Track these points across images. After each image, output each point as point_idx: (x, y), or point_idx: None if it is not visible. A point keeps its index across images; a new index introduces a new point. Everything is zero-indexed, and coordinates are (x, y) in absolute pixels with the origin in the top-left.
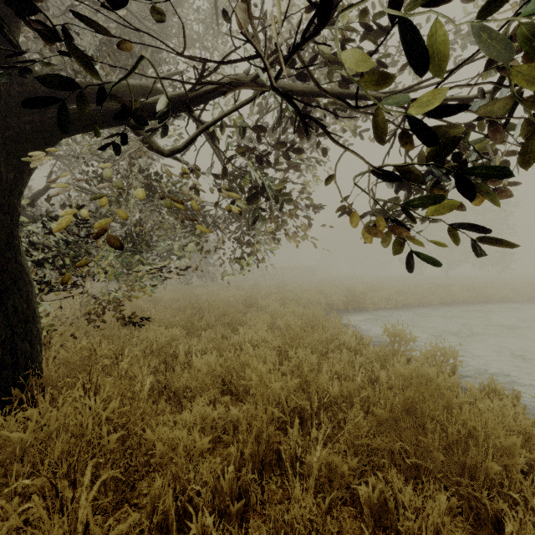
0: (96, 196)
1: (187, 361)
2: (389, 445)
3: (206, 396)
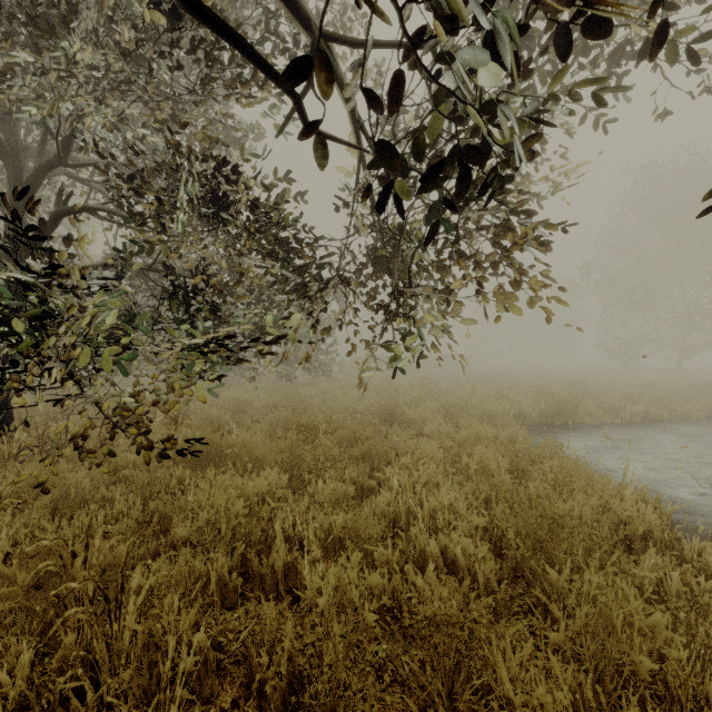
0: None
1: (291, 560)
2: None
3: None
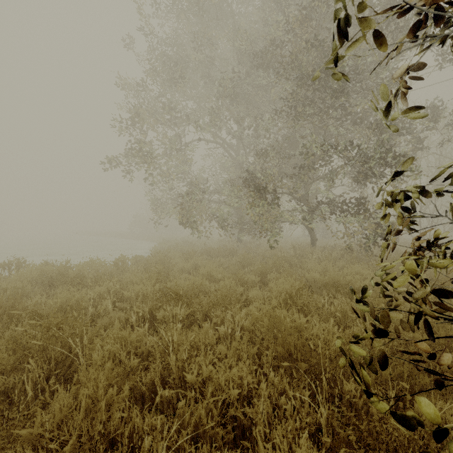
0: None
1: None
2: None
3: None
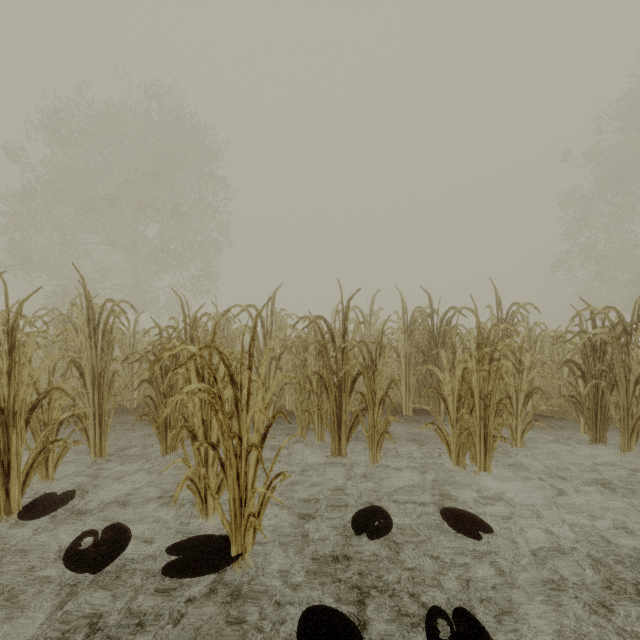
0: None
1: None
2: None
3: None
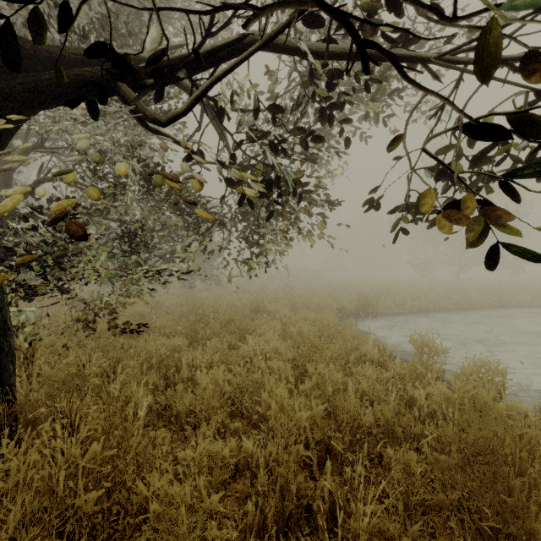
0: (68, 172)
1: (191, 376)
2: (454, 502)
3: (214, 423)
